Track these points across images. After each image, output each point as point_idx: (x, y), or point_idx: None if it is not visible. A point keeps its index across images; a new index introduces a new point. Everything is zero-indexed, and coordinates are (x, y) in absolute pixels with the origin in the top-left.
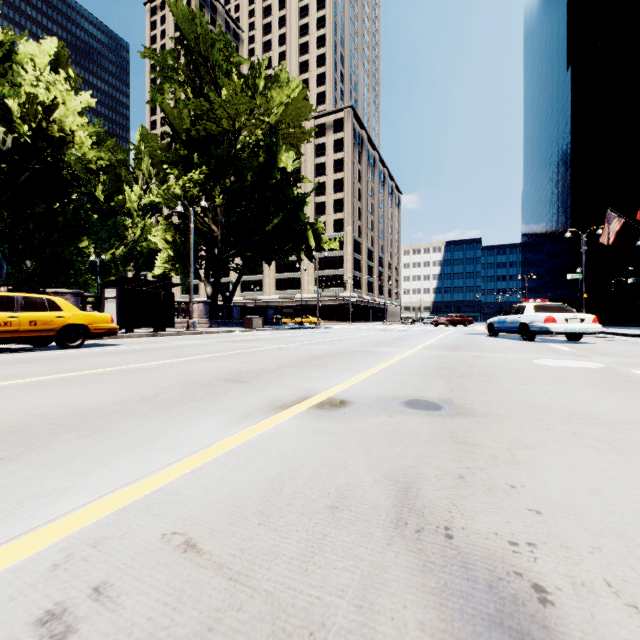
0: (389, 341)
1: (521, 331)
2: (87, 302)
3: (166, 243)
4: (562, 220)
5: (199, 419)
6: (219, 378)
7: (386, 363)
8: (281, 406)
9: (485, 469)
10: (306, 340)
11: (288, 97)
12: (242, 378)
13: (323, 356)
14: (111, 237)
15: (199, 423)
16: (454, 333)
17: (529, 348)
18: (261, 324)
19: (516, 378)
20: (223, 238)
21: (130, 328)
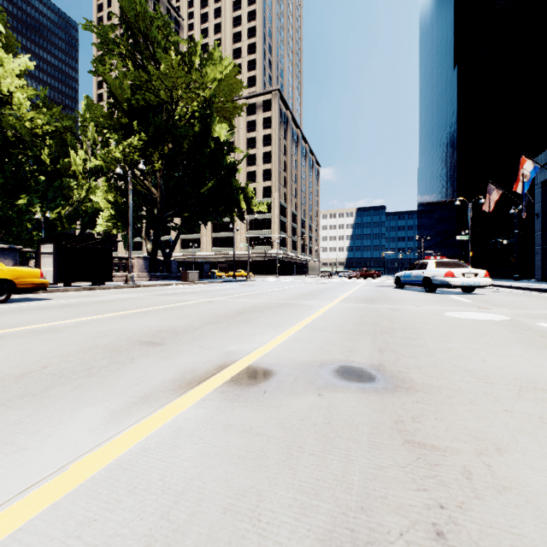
0: (311, 293)
1: (424, 284)
2: (30, 257)
3: (108, 203)
4: (450, 192)
5: (75, 409)
6: (133, 340)
7: (310, 318)
8: (190, 381)
9: (467, 508)
10: (236, 293)
11: (221, 73)
12: (159, 339)
13: (249, 310)
14: (57, 197)
15: (71, 417)
16: (366, 285)
17: (434, 300)
18: (197, 278)
19: (438, 334)
20: (162, 200)
21: (68, 282)
